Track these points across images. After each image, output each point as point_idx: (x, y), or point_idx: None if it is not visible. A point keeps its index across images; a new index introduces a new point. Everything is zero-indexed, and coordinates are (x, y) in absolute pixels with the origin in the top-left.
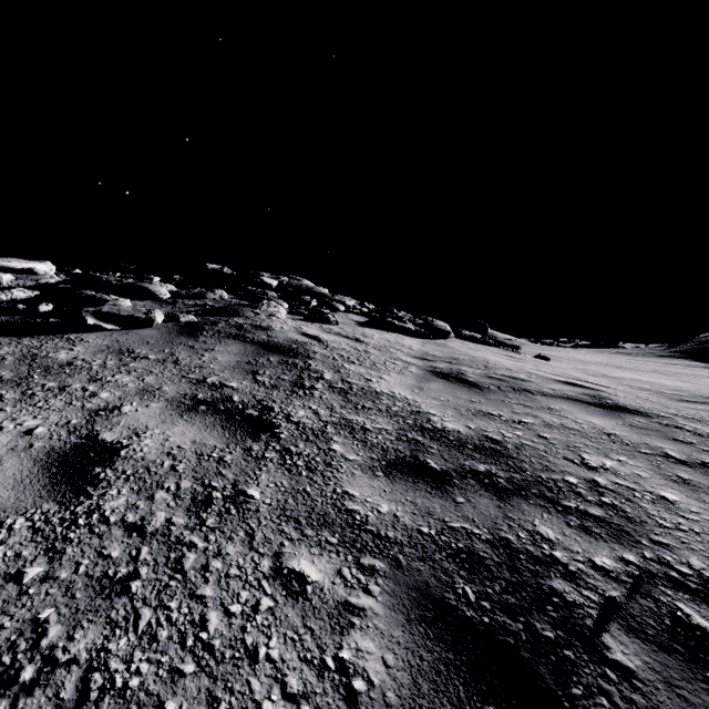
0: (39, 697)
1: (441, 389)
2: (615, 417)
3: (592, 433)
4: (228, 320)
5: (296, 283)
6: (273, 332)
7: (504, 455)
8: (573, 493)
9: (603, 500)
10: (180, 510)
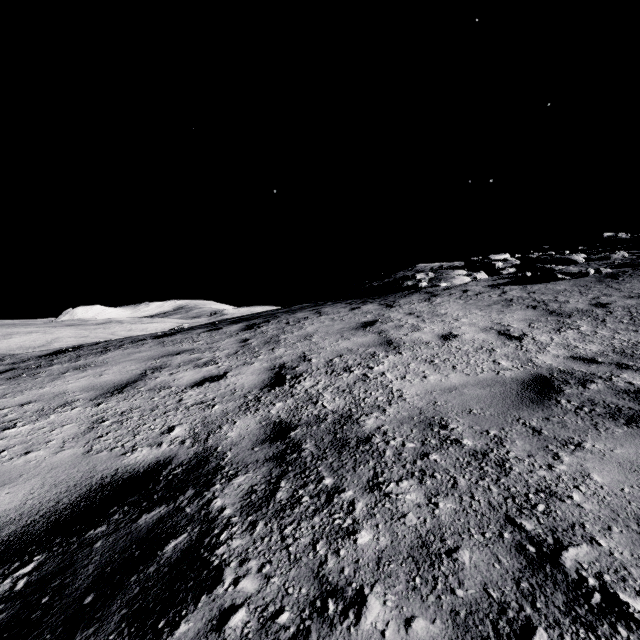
0: (622, 319)
1: None
2: None
3: None
4: (634, 269)
5: None
6: None
7: None
8: None
9: None
10: (639, 310)
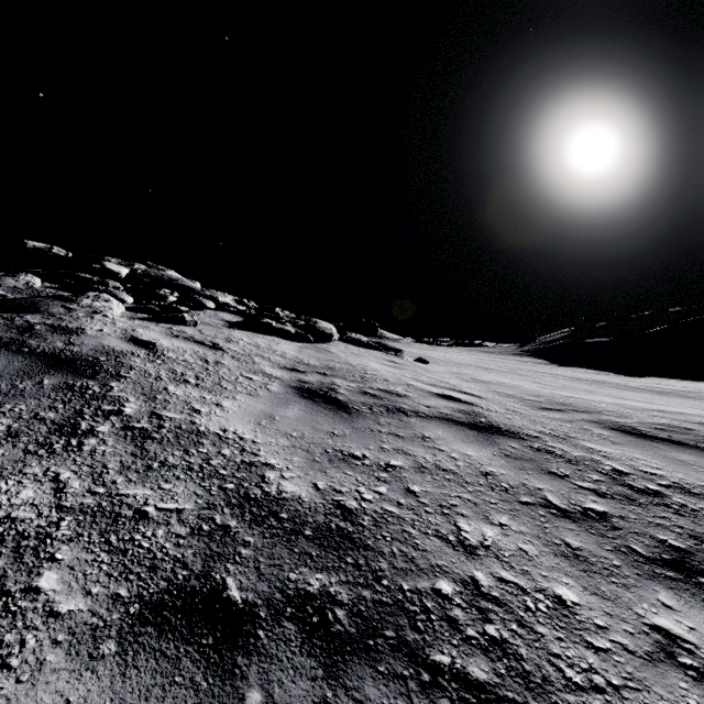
0: None
1: (299, 416)
2: (490, 443)
3: (468, 476)
4: (13, 318)
5: (155, 272)
6: (79, 337)
7: (355, 545)
8: (446, 624)
9: (488, 631)
10: None
